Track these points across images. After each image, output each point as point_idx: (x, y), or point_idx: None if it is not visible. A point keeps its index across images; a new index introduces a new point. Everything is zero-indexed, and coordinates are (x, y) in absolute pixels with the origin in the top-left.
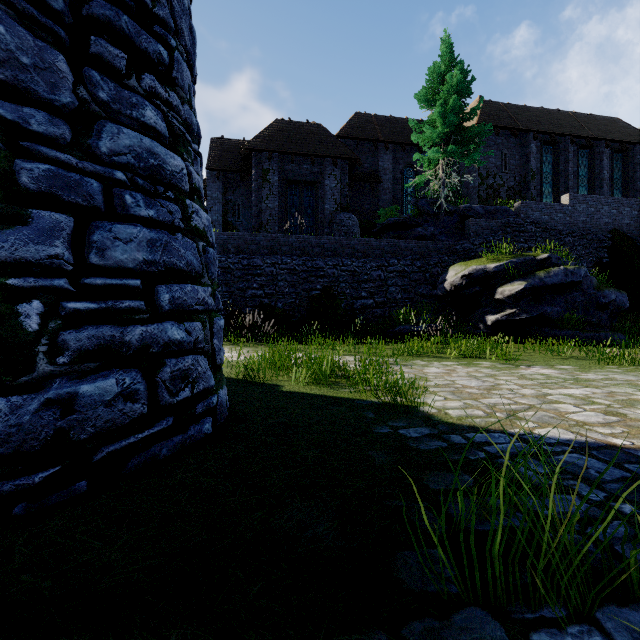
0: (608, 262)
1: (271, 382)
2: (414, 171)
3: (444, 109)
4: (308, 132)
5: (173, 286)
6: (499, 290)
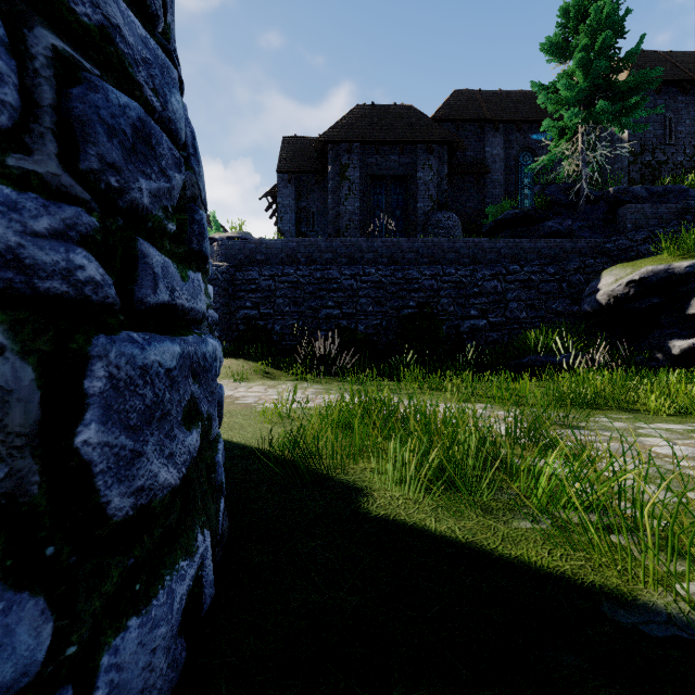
0: None
1: (344, 474)
2: (533, 156)
3: (589, 53)
4: (396, 116)
5: None
6: None
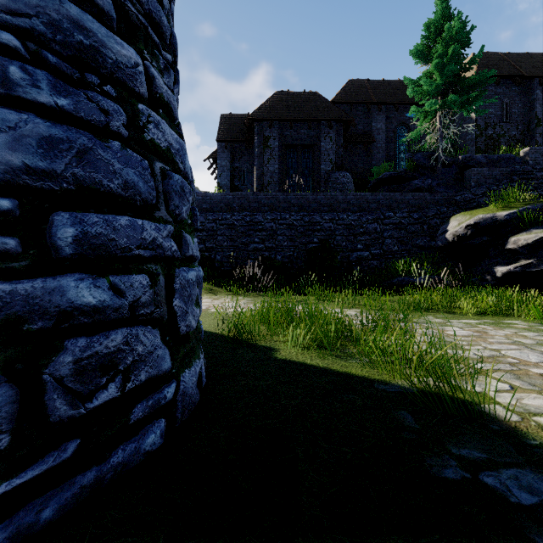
0: None
1: (264, 343)
2: (407, 129)
3: (443, 59)
4: (305, 100)
5: (88, 215)
6: (511, 239)
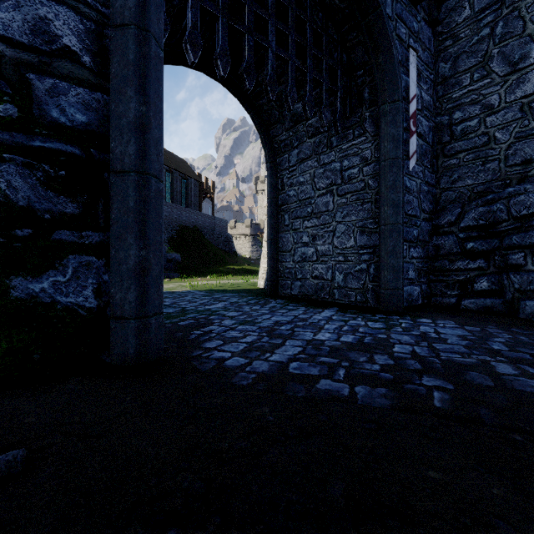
0: (177, 238)
1: None
2: None
3: None
4: None
5: None
6: None
